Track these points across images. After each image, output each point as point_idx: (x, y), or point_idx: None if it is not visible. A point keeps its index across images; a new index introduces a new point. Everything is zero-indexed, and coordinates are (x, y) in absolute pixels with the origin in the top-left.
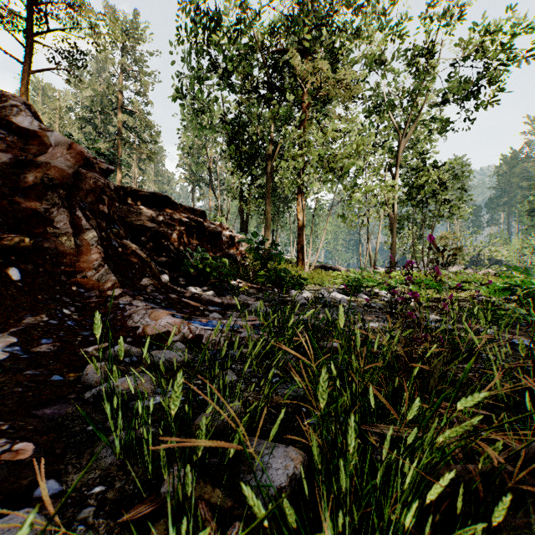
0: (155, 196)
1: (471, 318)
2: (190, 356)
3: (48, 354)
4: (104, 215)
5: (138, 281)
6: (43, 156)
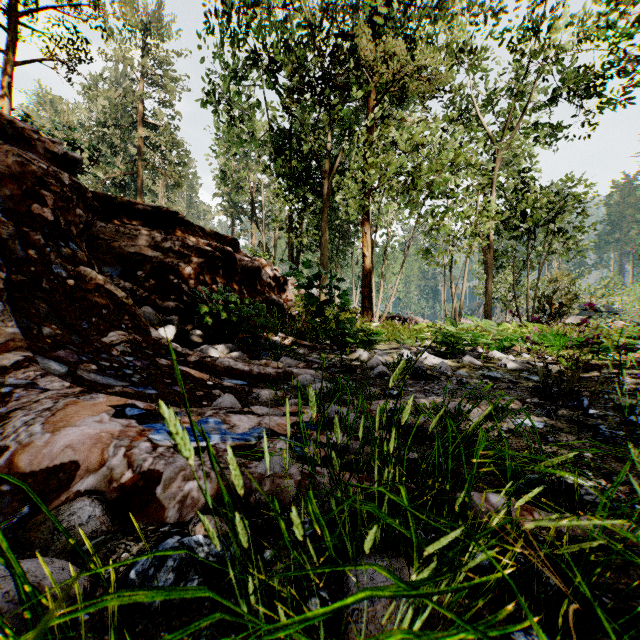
0: (160, 213)
1: None
2: (63, 587)
3: None
4: (43, 223)
5: (98, 336)
6: None
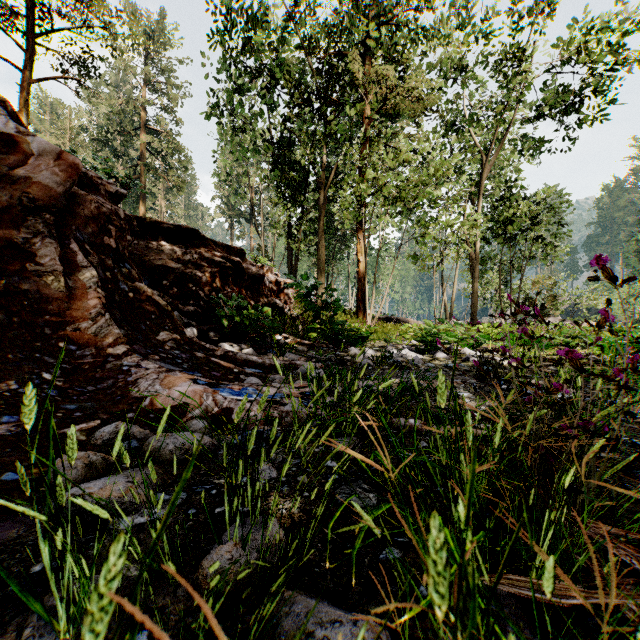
0: (181, 230)
1: (586, 383)
2: (211, 440)
3: (6, 438)
4: (110, 250)
5: (153, 335)
6: (22, 169)
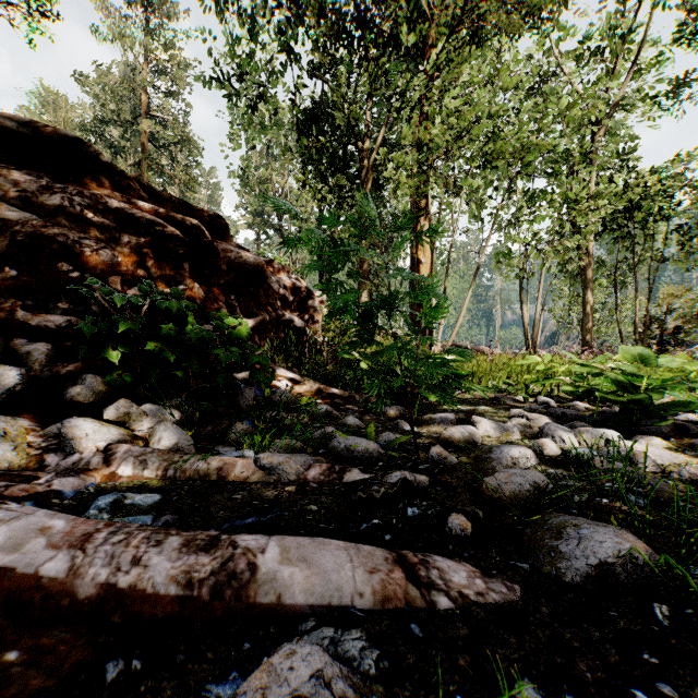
0: (43, 138)
1: None
2: None
3: None
4: None
5: None
6: None
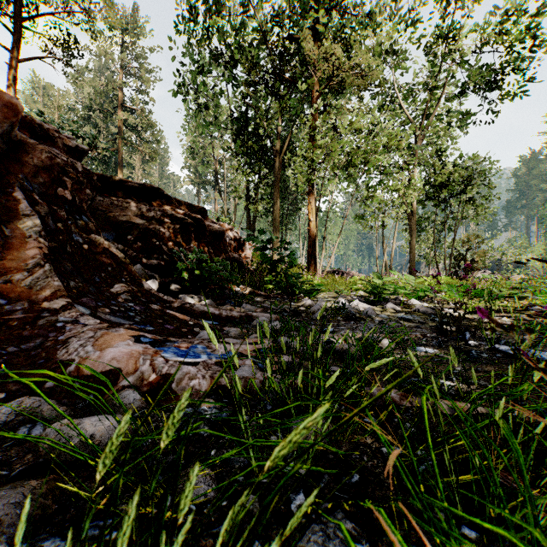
0: (145, 188)
1: None
2: (134, 427)
3: None
4: (65, 202)
5: (107, 287)
6: None
